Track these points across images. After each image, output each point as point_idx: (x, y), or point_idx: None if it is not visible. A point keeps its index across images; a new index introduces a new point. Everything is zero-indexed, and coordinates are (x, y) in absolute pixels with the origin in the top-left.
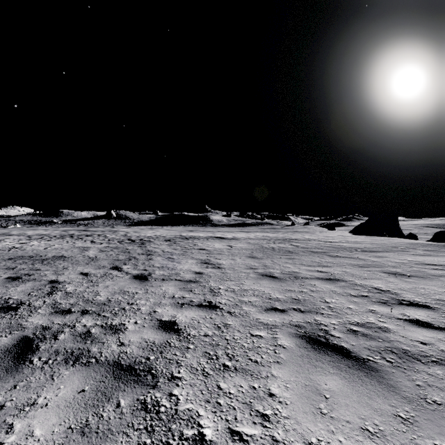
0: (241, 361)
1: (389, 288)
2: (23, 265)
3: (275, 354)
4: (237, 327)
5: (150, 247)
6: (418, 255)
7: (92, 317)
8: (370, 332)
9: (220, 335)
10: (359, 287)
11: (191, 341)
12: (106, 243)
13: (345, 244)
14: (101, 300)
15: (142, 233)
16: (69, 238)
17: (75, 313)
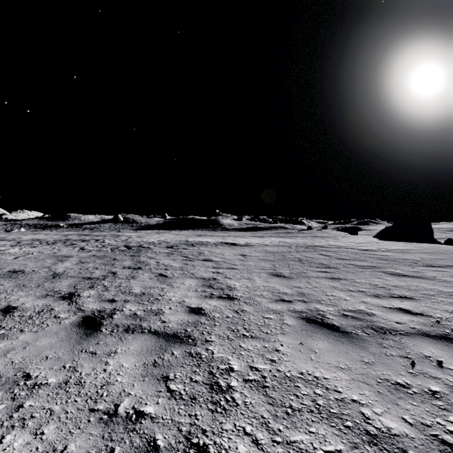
0: None
1: None
2: None
3: None
4: None
5: (144, 256)
6: None
7: None
8: None
9: None
10: None
11: None
12: (95, 251)
13: (391, 253)
14: None
15: (145, 238)
16: (61, 243)
17: None
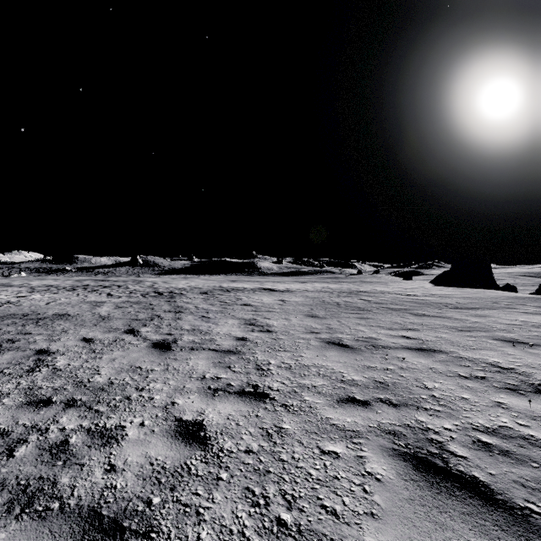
0: (308, 512)
1: (511, 364)
2: (11, 327)
3: (365, 494)
4: (297, 434)
5: (181, 301)
6: (531, 314)
7: (79, 413)
8: (512, 447)
9: (270, 451)
10: (467, 362)
11: (224, 464)
12: (125, 297)
13: (430, 298)
14: (100, 381)
15: (173, 283)
16: (82, 290)
17: (55, 405)
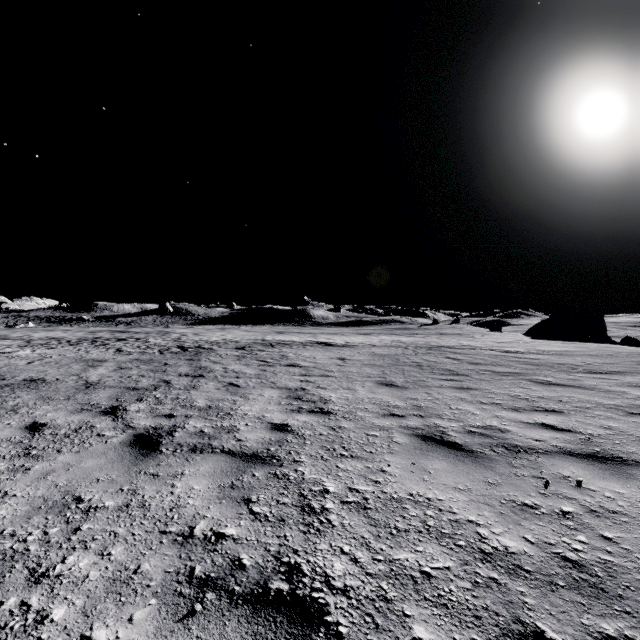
0: None
1: None
2: None
3: None
4: None
5: (206, 360)
6: None
7: None
8: None
9: None
10: None
11: None
12: (137, 353)
13: (543, 356)
14: None
15: (205, 336)
16: (88, 343)
17: None
